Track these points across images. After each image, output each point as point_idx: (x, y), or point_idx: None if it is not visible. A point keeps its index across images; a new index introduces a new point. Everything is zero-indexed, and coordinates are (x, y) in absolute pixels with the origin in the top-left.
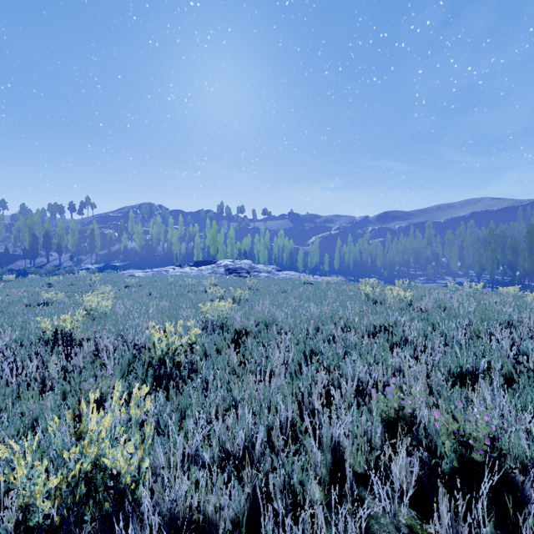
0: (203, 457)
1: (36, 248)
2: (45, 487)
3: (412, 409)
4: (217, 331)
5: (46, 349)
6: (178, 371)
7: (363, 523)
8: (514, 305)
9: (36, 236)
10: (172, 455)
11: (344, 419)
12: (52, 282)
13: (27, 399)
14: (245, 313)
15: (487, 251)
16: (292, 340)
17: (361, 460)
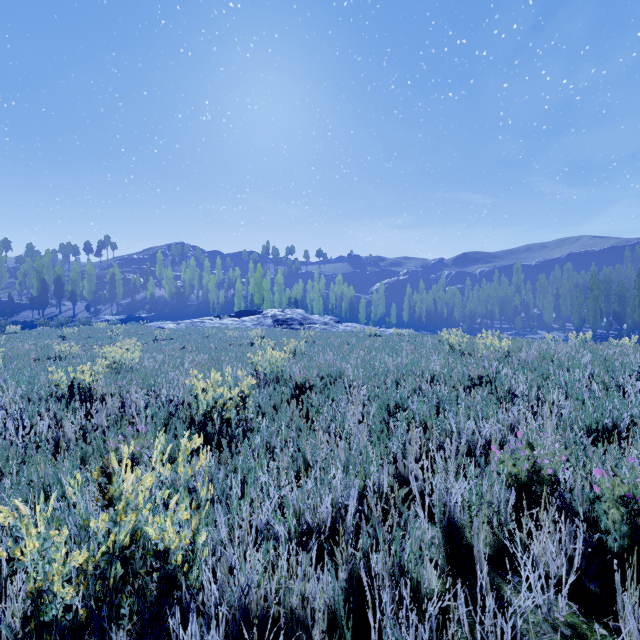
0: (275, 532)
1: (45, 296)
2: (65, 567)
3: (554, 469)
4: (272, 385)
5: (59, 405)
6: (228, 431)
7: (518, 620)
8: (638, 356)
9: (45, 282)
10: (235, 529)
11: (453, 486)
12: (66, 334)
13: (37, 464)
14: (304, 366)
15: (588, 299)
16: (371, 393)
17: (487, 537)
